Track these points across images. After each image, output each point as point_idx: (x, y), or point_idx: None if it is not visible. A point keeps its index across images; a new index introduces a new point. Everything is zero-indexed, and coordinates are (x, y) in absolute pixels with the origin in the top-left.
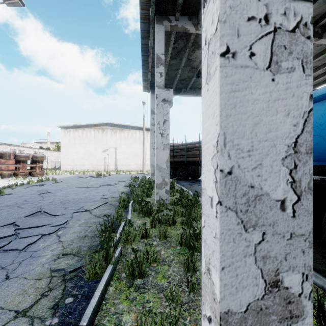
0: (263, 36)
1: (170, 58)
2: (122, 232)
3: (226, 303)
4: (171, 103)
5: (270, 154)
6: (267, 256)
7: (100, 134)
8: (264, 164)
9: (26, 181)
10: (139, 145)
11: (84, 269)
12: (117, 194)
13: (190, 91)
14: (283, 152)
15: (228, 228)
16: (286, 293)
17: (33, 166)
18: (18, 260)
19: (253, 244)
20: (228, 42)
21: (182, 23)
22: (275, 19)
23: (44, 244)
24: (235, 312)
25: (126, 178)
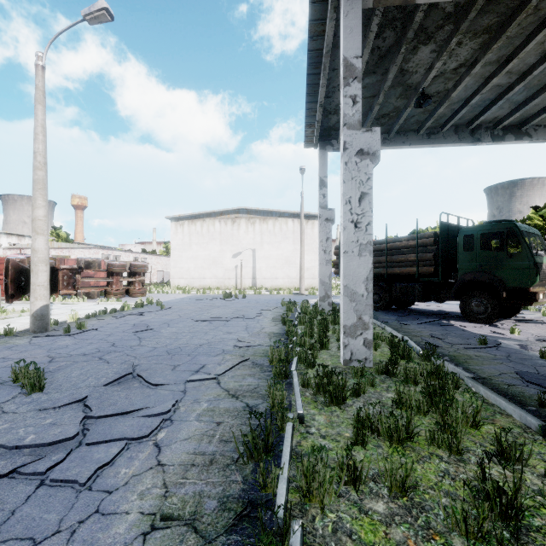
0: None
1: (362, 74)
2: (291, 453)
3: None
4: (377, 157)
5: None
6: None
7: (229, 228)
8: None
9: (121, 305)
10: (292, 244)
11: None
12: (263, 339)
13: (396, 139)
14: None
15: None
16: None
17: (132, 281)
18: (70, 518)
19: None
20: None
21: None
22: None
23: (127, 471)
24: None
25: (273, 302)
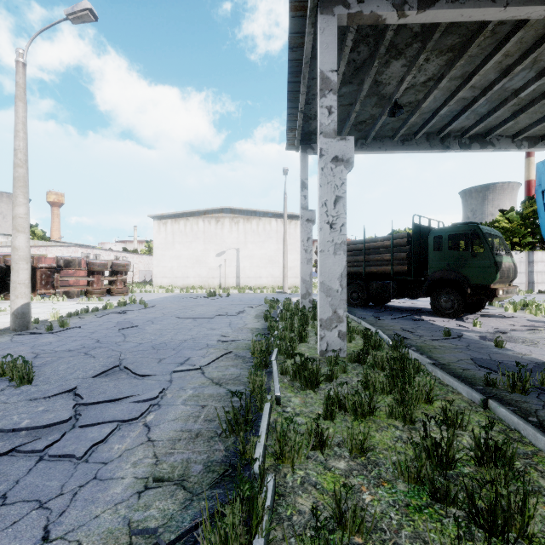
0: None
1: (340, 83)
2: (268, 427)
3: None
4: (350, 163)
5: None
6: None
7: (213, 227)
8: None
9: (102, 304)
10: (276, 244)
11: (200, 542)
12: (246, 334)
13: (373, 144)
14: None
15: None
16: None
17: (113, 280)
18: (71, 484)
19: None
20: None
21: (372, 6)
22: None
23: (120, 446)
24: None
25: (256, 300)
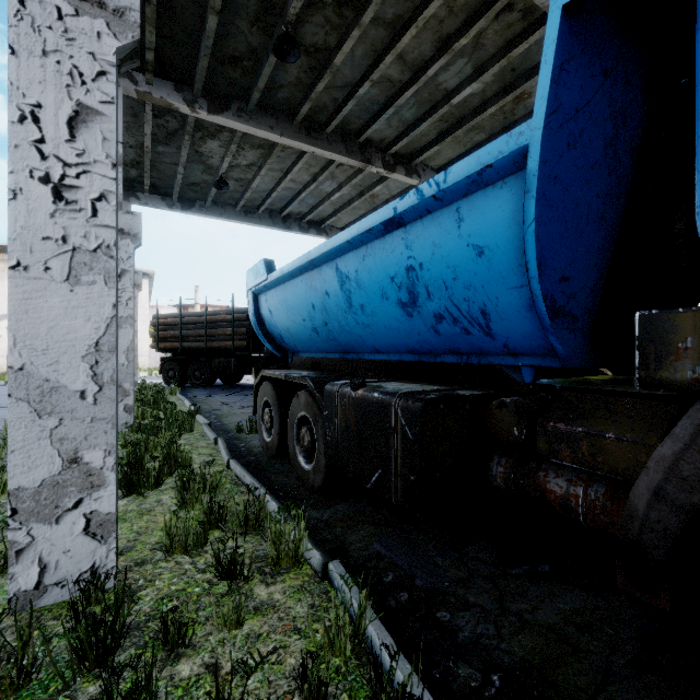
0: (61, 254)
1: (155, 141)
2: None
3: (17, 481)
4: (139, 239)
5: (69, 353)
6: (66, 438)
7: None
8: (62, 361)
9: None
10: None
11: None
12: None
13: (214, 209)
14: (84, 351)
15: (19, 416)
16: (86, 468)
17: None
18: None
19: (49, 429)
20: (19, 257)
21: (162, 92)
22: (75, 240)
23: None
24: (28, 488)
25: None
